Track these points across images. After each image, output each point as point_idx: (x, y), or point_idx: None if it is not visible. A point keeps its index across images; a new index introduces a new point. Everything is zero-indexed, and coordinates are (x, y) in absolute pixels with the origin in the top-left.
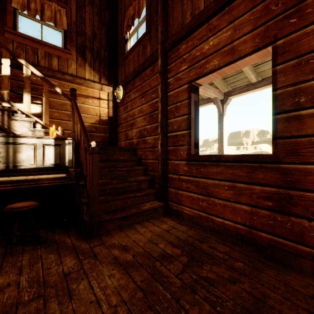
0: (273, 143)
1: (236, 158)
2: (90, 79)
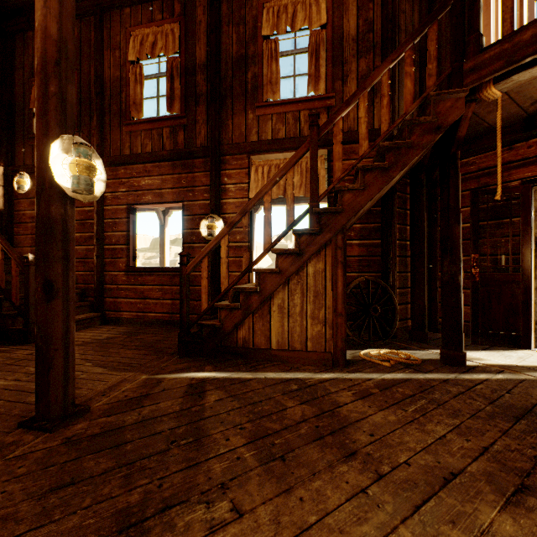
0: None
1: (164, 269)
2: None
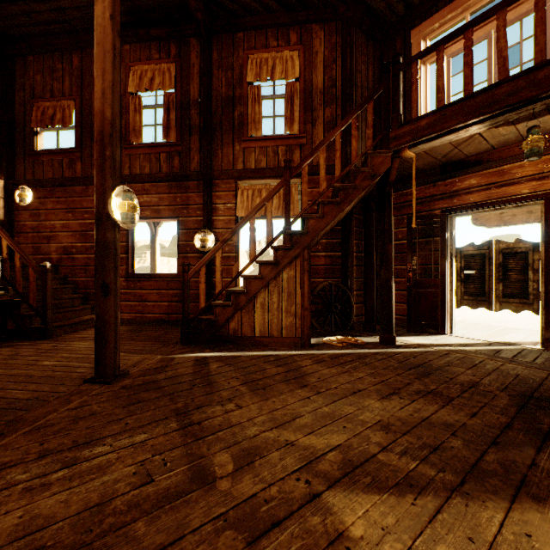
0: (178, 268)
1: (161, 276)
2: None
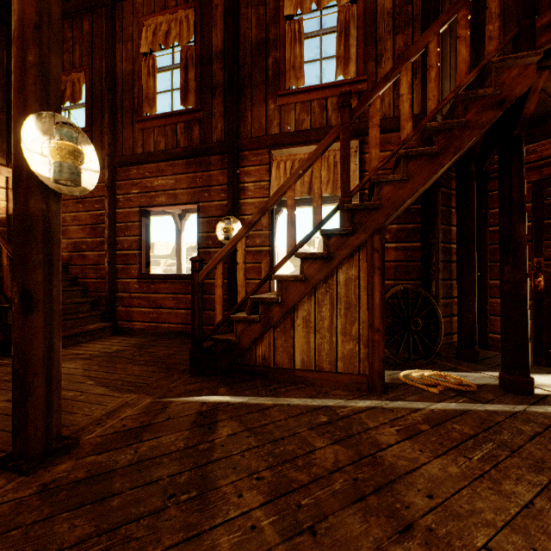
0: None
1: (178, 276)
2: None
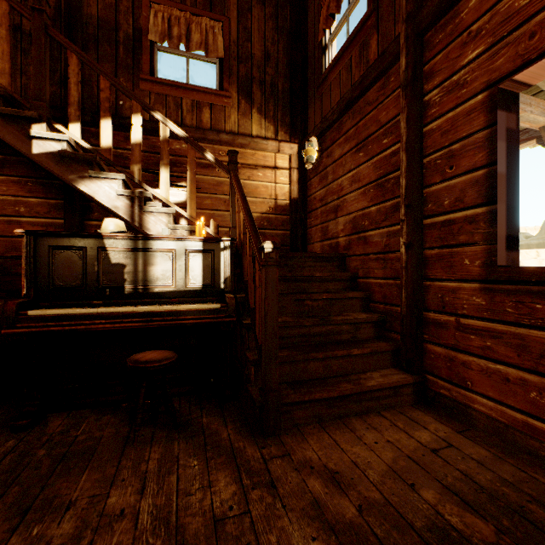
0: None
1: None
2: (259, 136)
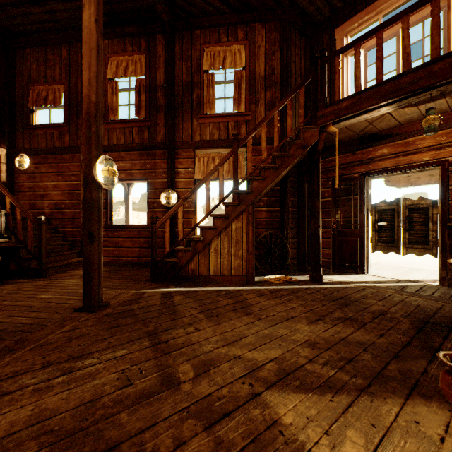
0: (147, 220)
1: (134, 227)
2: None
